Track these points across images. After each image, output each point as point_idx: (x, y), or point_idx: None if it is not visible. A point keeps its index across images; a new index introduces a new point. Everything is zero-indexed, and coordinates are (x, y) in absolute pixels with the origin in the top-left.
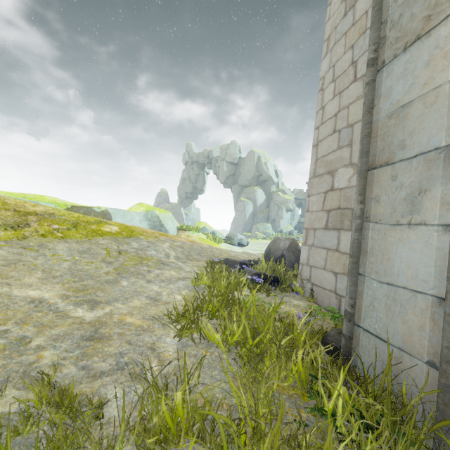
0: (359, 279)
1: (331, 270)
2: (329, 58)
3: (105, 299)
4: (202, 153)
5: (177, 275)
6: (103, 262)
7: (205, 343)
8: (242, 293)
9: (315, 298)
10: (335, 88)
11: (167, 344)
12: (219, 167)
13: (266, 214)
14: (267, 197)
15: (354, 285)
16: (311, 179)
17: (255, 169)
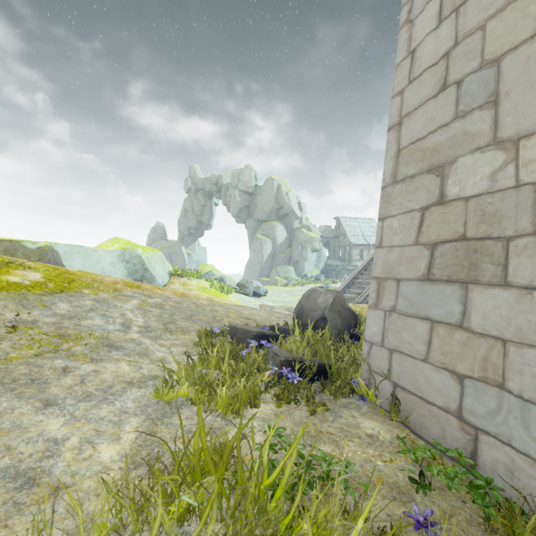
0: None
1: (445, 366)
2: None
3: None
4: (209, 179)
5: (130, 374)
6: None
7: None
8: (262, 410)
9: (403, 415)
10: (441, 6)
11: None
12: (230, 197)
13: (288, 255)
14: (289, 235)
15: None
16: (388, 188)
17: (275, 201)
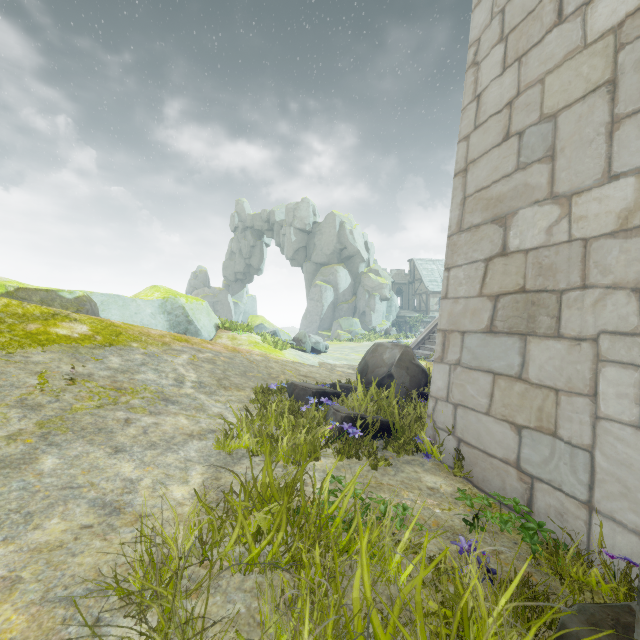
0: None
1: (505, 418)
2: (490, 0)
3: None
4: (260, 215)
5: (190, 427)
6: (17, 407)
7: None
8: (323, 463)
9: (466, 470)
10: (506, 53)
11: None
12: (284, 236)
13: (353, 305)
14: (354, 281)
15: None
16: (454, 236)
17: (337, 240)
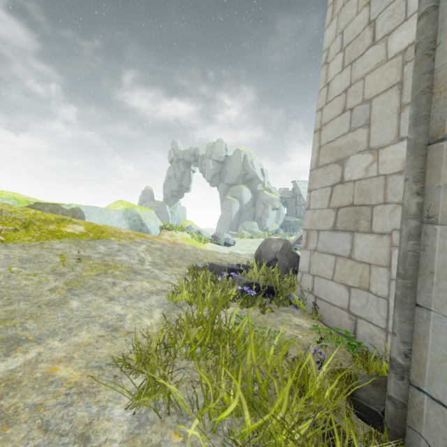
0: (418, 313)
1: (342, 282)
2: (335, 24)
3: (36, 334)
4: (188, 151)
5: (150, 288)
6: (52, 274)
7: (177, 412)
8: (231, 310)
9: (320, 315)
10: (344, 59)
11: (113, 423)
12: (205, 165)
13: (253, 213)
14: (253, 196)
15: (409, 322)
16: (313, 171)
17: (241, 168)
